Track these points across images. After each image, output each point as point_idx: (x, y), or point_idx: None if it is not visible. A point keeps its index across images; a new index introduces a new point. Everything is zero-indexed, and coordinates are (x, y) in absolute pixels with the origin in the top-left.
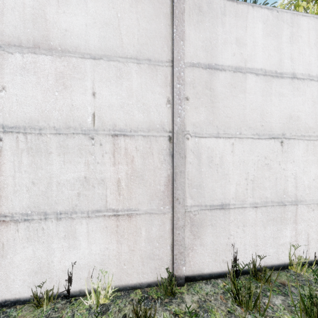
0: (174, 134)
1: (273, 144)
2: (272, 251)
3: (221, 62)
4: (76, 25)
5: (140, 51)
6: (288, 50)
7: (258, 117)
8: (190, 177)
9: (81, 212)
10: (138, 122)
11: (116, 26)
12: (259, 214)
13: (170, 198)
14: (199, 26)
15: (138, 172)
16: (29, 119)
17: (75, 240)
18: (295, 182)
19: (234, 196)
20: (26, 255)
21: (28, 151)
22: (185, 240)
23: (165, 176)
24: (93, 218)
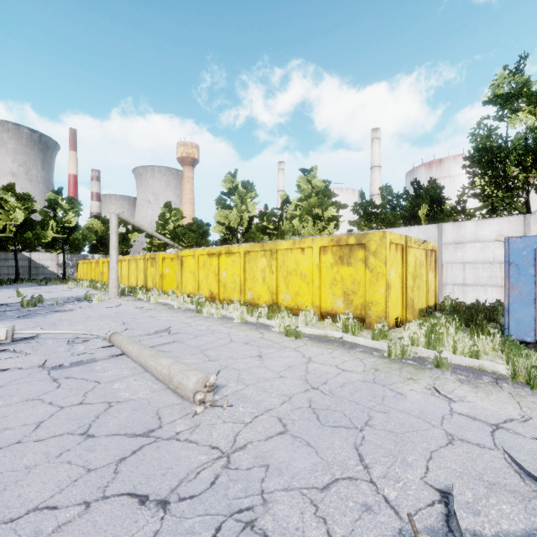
0: None
1: None
2: None
3: None
4: (487, 233)
5: None
6: None
7: None
8: None
9: (488, 285)
10: None
11: (501, 231)
12: None
13: None
14: None
15: None
16: (472, 260)
17: (487, 292)
18: None
19: None
20: (472, 295)
21: (472, 268)
22: None
23: None
24: (492, 287)
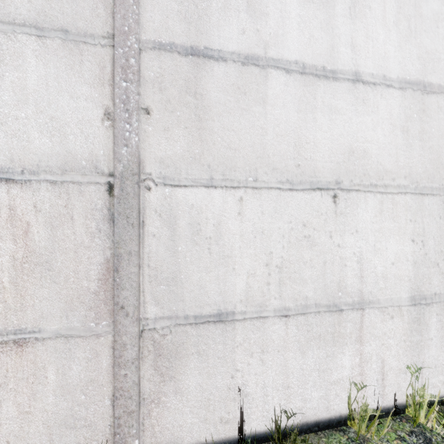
0: (116, 179)
1: (319, 201)
2: (316, 396)
3: (218, 44)
4: None
5: (45, 13)
6: (347, 31)
7: (291, 149)
8: (154, 262)
9: None
10: (41, 155)
11: None
12: (292, 330)
13: (110, 306)
14: None
15: (39, 254)
16: None
17: None
18: (359, 268)
19: (244, 296)
20: None
21: None
22: (142, 385)
23: (100, 261)
24: None
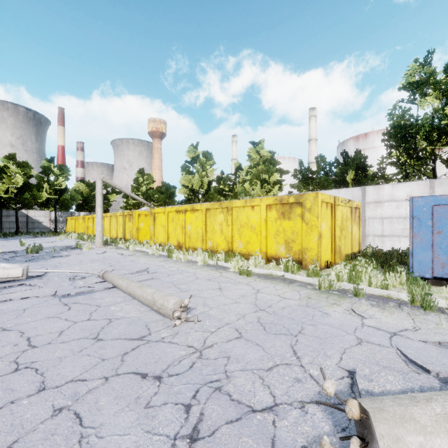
0: None
1: None
2: None
3: None
4: (401, 194)
5: None
6: None
7: None
8: None
9: (402, 236)
10: None
11: (412, 193)
12: None
13: None
14: (441, 187)
15: None
16: (389, 216)
17: (400, 242)
18: None
19: None
20: (389, 244)
21: (389, 222)
22: None
23: None
24: (405, 237)
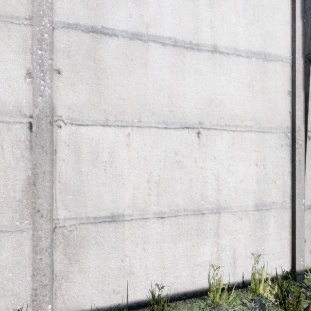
0: (33, 119)
1: (187, 136)
2: (185, 274)
3: (112, 25)
4: None
5: None
6: (207, 16)
7: (166, 99)
8: (63, 179)
9: None
10: None
11: None
12: (166, 227)
13: (31, 210)
14: None
15: None
16: None
17: None
18: (217, 184)
19: (131, 203)
20: None
21: None
22: (55, 266)
23: (23, 178)
24: None
